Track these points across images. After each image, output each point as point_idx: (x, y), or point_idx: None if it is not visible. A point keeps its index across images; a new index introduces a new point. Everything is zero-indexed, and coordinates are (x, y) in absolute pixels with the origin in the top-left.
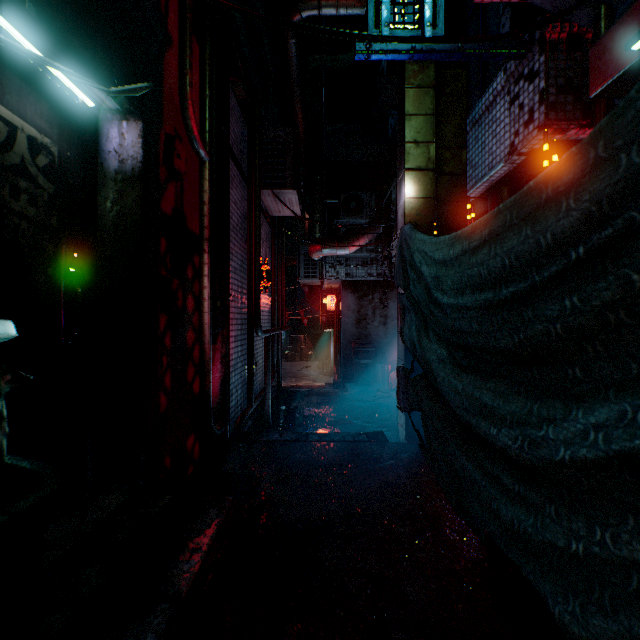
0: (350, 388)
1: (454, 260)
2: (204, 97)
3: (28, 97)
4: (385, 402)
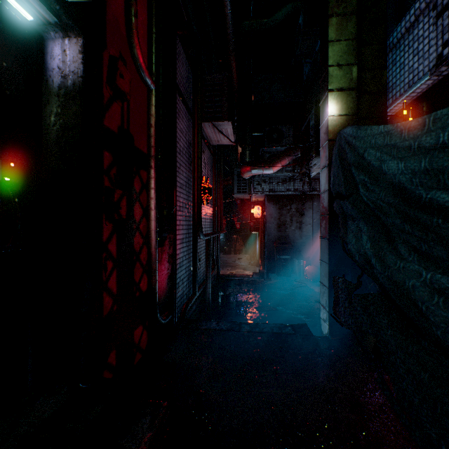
0: (273, 278)
1: None
2: (151, 34)
3: None
4: (302, 291)
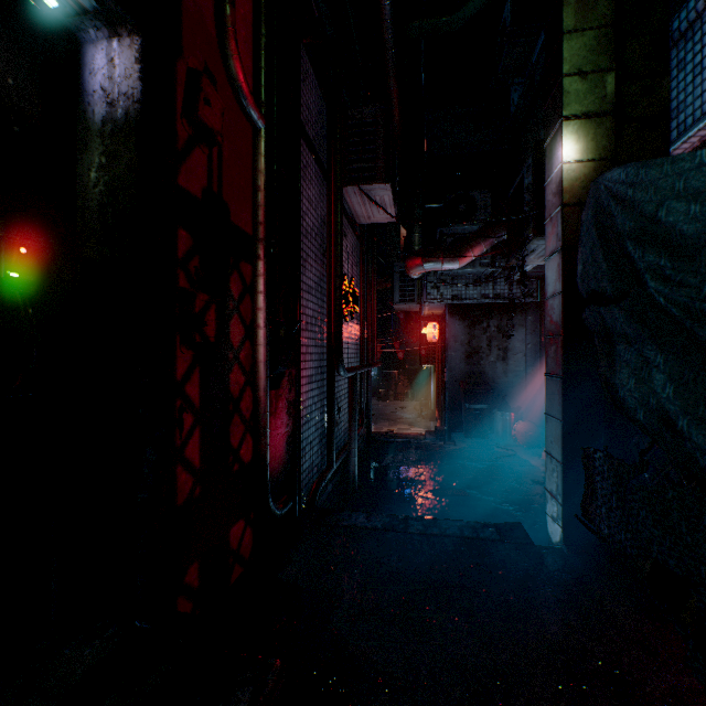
0: (458, 440)
1: None
2: (258, 37)
3: None
4: (508, 463)
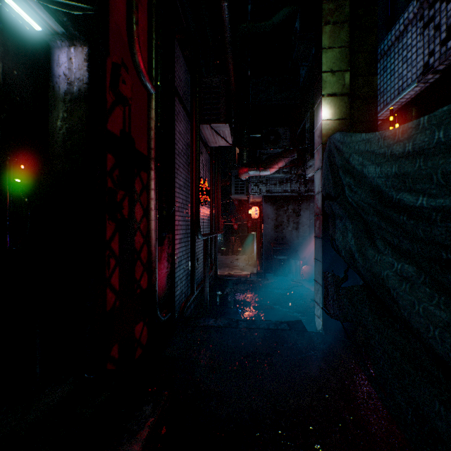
0: (270, 278)
1: (450, 142)
2: (151, 40)
3: None
4: (298, 290)
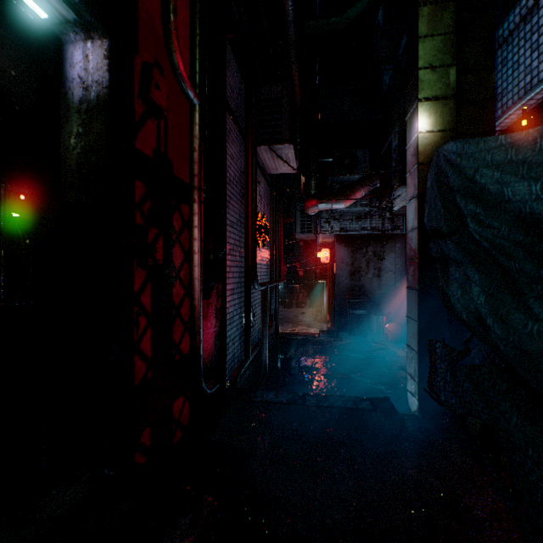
0: (344, 338)
1: None
2: (194, 36)
3: None
4: (381, 354)
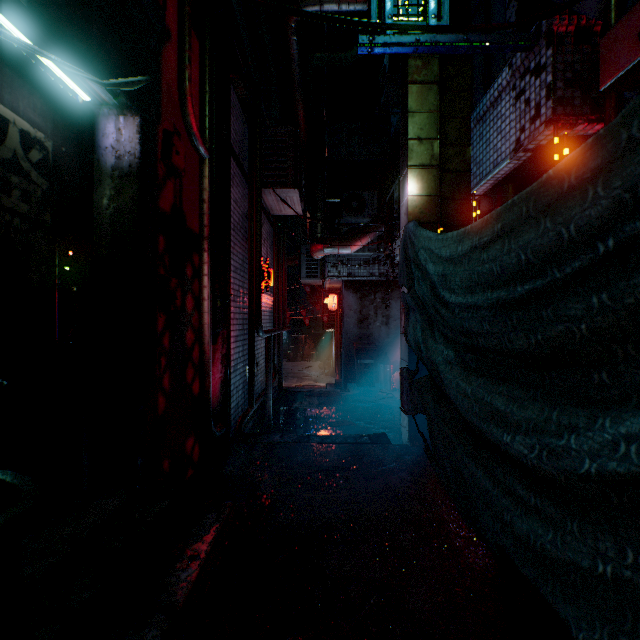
0: (352, 388)
1: (463, 257)
2: (204, 93)
3: (20, 90)
4: (387, 403)
